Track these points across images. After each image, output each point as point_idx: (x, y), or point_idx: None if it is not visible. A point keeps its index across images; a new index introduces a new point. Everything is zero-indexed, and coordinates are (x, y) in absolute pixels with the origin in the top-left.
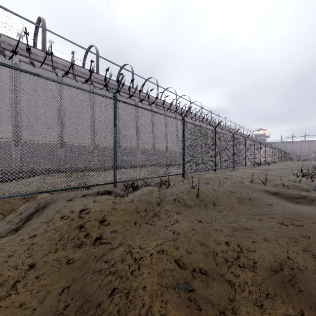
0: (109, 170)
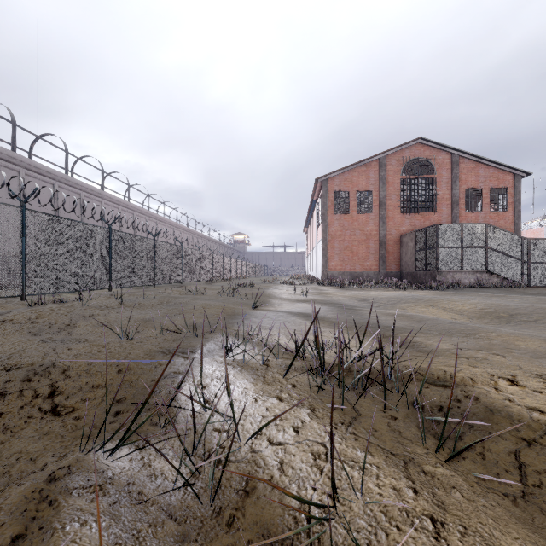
0: None
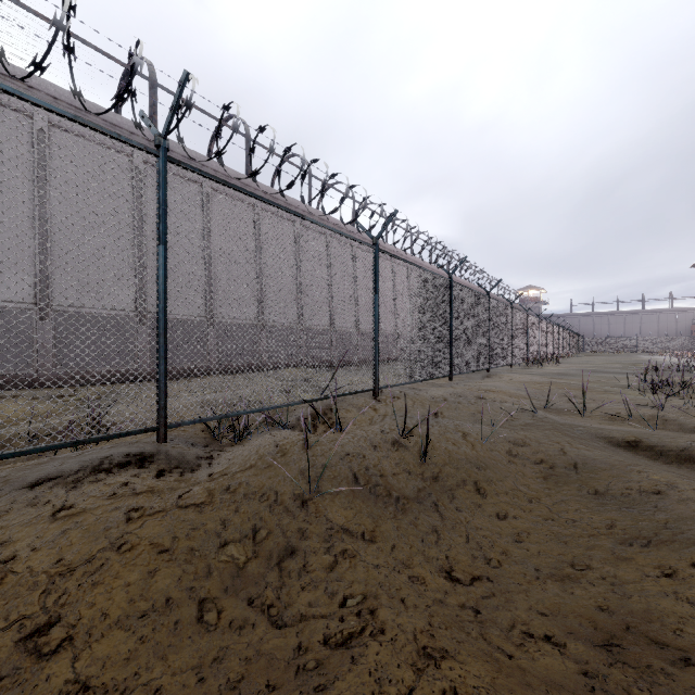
0: (185, 379)
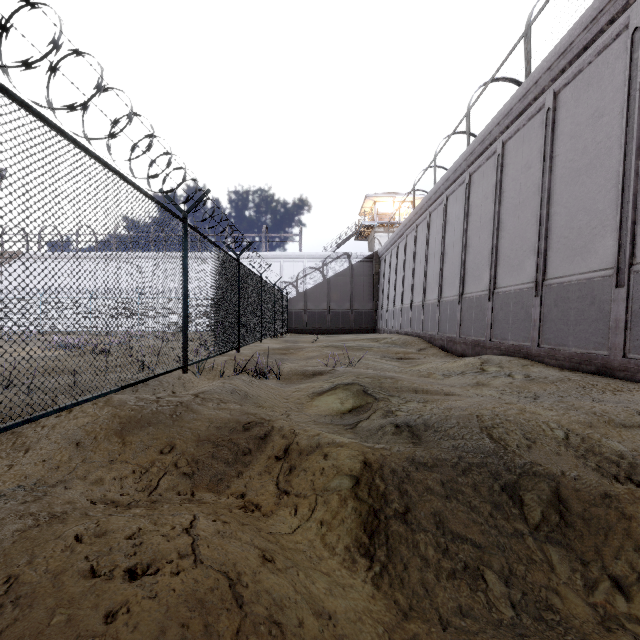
0: None
